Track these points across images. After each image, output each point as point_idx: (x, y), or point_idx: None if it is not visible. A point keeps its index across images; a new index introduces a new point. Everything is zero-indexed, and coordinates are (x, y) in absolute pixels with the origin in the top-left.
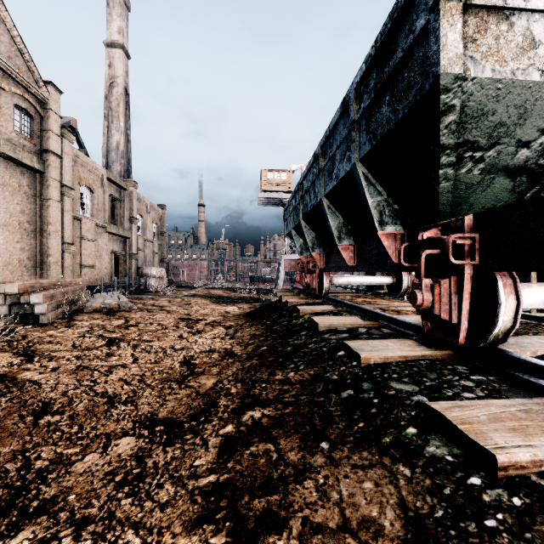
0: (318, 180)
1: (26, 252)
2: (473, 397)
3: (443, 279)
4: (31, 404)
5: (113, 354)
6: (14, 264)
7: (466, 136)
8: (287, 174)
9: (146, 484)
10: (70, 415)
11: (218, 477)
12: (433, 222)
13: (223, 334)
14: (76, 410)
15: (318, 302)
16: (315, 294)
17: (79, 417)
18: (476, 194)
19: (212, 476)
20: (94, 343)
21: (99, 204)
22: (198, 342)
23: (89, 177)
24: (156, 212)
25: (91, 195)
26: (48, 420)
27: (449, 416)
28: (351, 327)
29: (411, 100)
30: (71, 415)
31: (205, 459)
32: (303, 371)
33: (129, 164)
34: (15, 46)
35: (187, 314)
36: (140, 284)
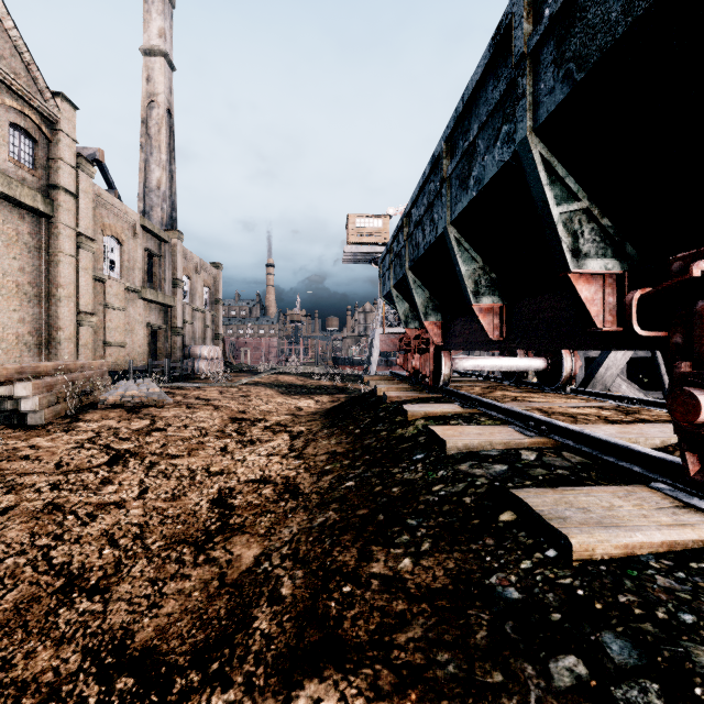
0: (439, 200)
1: (27, 324)
2: None
3: None
4: None
5: (111, 481)
6: (10, 341)
7: None
8: (383, 221)
9: None
10: None
11: None
12: (699, 244)
13: (287, 448)
14: None
15: (433, 397)
16: (428, 385)
17: None
18: None
19: None
20: (91, 460)
21: (130, 261)
22: (247, 460)
23: (117, 224)
24: (209, 272)
25: (119, 248)
26: None
27: None
28: (505, 449)
29: None
30: None
31: None
32: (432, 558)
33: (174, 209)
34: (10, 42)
35: (242, 411)
36: (187, 368)
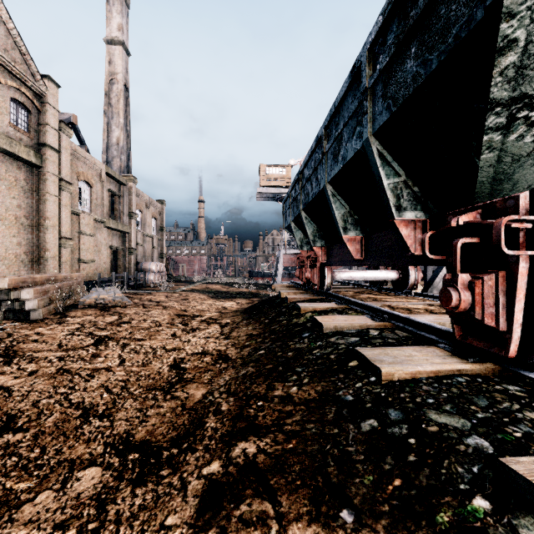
0: (321, 166)
1: (23, 246)
2: None
3: (486, 274)
4: None
5: (99, 355)
6: (11, 259)
7: (524, 87)
8: (286, 169)
9: None
10: (35, 432)
11: None
12: (464, 205)
13: (218, 333)
14: (43, 427)
15: (319, 298)
16: (316, 290)
17: (44, 436)
18: (523, 169)
19: None
20: (82, 342)
21: (97, 199)
22: (191, 341)
23: (88, 172)
24: (156, 207)
25: (90, 189)
26: (8, 439)
27: None
28: (360, 329)
29: (452, 41)
30: (36, 432)
31: (180, 516)
32: (308, 385)
33: (129, 160)
34: (11, 38)
35: (183, 309)
36: (139, 279)
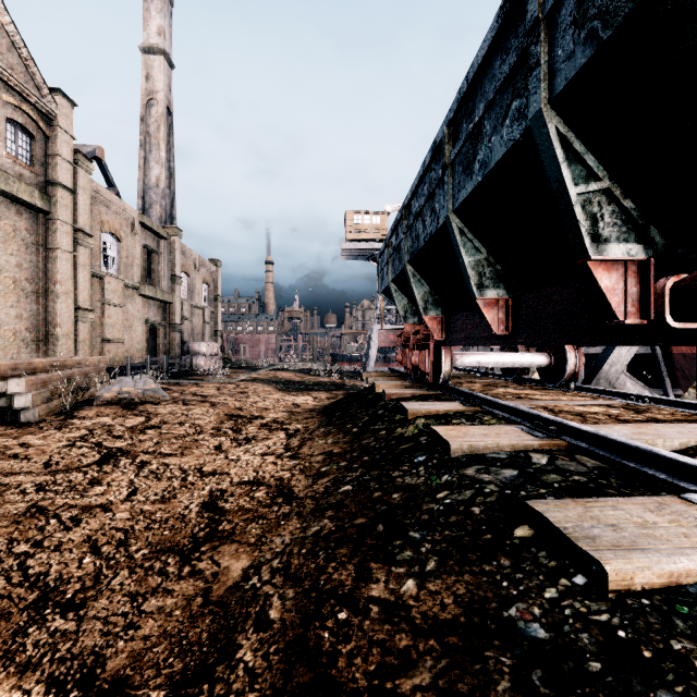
0: (440, 188)
1: (25, 320)
2: None
3: None
4: None
5: (100, 482)
6: (7, 337)
7: None
8: (381, 217)
9: None
10: None
11: None
12: None
13: (282, 447)
14: None
15: (433, 394)
16: (428, 381)
17: None
18: None
19: None
20: (81, 459)
21: (128, 257)
22: (240, 460)
23: (115, 220)
24: (208, 269)
25: (117, 244)
26: None
27: None
28: (513, 451)
29: None
30: None
31: None
32: (439, 580)
33: (173, 207)
34: (7, 37)
35: (238, 407)
36: (185, 364)
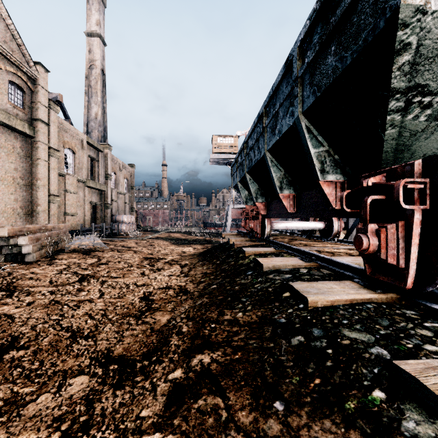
0: (261, 137)
1: (19, 202)
2: (437, 350)
3: (389, 224)
4: (1, 338)
5: (83, 290)
6: (9, 212)
7: (417, 79)
8: (234, 139)
9: (90, 437)
10: (34, 350)
11: (163, 437)
12: (374, 170)
13: (179, 272)
14: (41, 345)
15: (261, 244)
16: (258, 237)
17: (42, 352)
18: (419, 141)
19: (157, 435)
20: (68, 280)
21: (79, 163)
22: (157, 279)
23: (72, 141)
24: (127, 170)
25: (73, 155)
26: (13, 355)
27: (428, 384)
28: (293, 268)
29: (362, 43)
30: (35, 350)
31: (152, 409)
32: (251, 311)
33: (105, 131)
34: (10, 32)
35: (150, 253)
36: (114, 228)
